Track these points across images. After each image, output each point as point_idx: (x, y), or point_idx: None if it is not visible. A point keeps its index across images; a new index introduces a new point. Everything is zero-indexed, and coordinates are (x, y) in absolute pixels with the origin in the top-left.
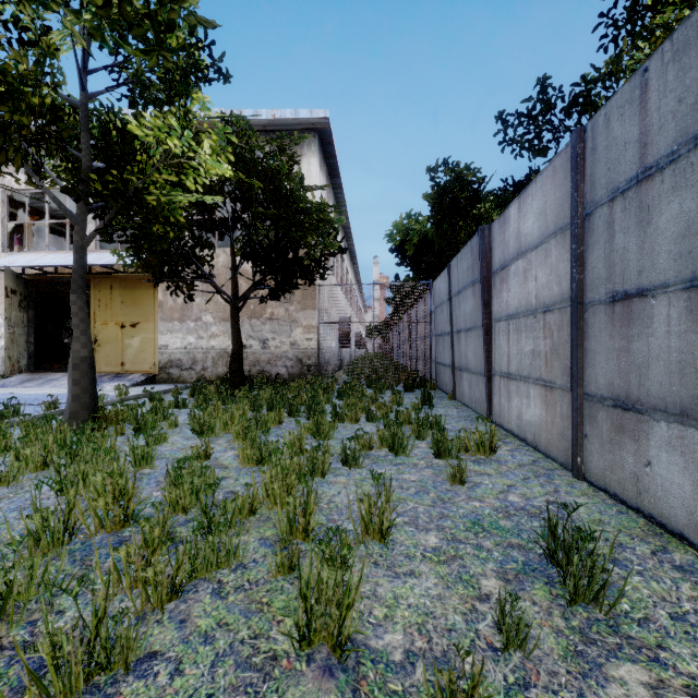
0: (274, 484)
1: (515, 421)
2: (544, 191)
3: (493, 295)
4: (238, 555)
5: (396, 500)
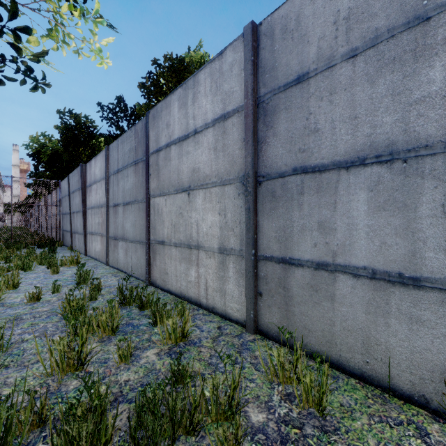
0: None
1: (94, 252)
2: (101, 161)
3: (87, 196)
4: None
5: (23, 281)
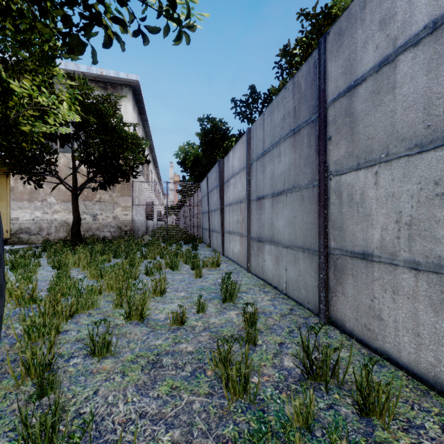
0: (111, 281)
1: (232, 253)
2: (240, 149)
3: (224, 193)
4: (97, 304)
5: (170, 285)
